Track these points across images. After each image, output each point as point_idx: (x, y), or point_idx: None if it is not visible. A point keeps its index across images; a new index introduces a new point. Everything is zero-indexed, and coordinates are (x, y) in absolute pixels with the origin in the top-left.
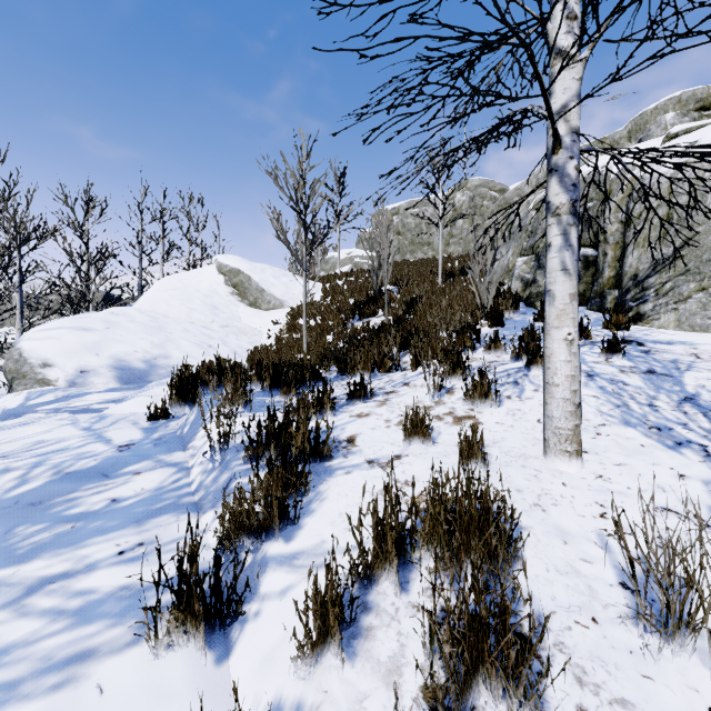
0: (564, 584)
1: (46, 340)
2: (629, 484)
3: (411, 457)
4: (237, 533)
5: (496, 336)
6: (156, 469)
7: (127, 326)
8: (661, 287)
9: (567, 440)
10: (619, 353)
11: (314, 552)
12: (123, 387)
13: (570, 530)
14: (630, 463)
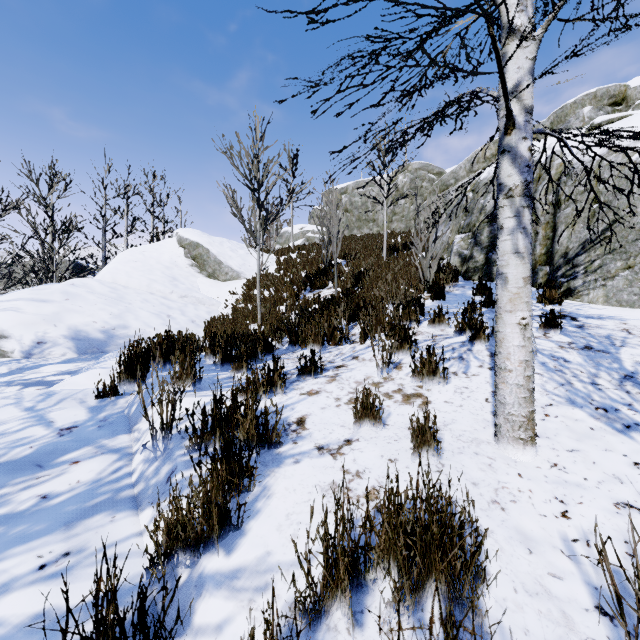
0: (536, 611)
1: (3, 312)
2: (585, 475)
3: (362, 441)
4: (171, 546)
5: (440, 310)
6: (96, 456)
7: (86, 297)
8: (590, 264)
9: (520, 427)
10: (556, 329)
11: (258, 569)
12: (81, 357)
13: (533, 534)
14: (583, 449)
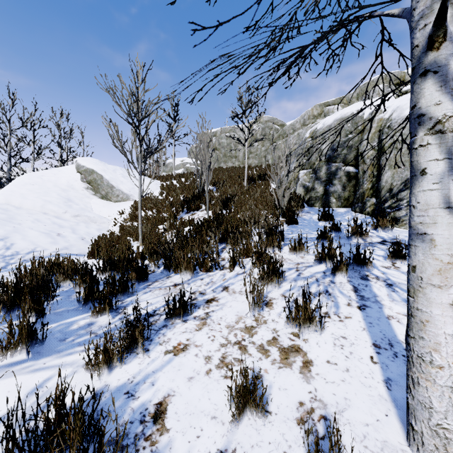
0: None
1: None
2: None
3: None
4: None
5: (300, 239)
6: None
7: None
8: None
9: None
10: (403, 259)
11: None
12: None
13: None
14: None
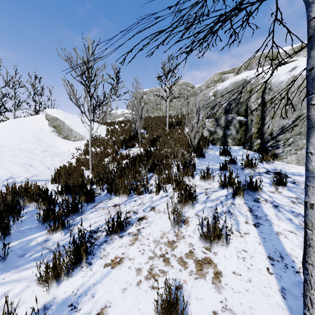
0: None
1: None
2: None
3: None
4: None
5: (207, 170)
6: None
7: None
8: (287, 140)
9: None
10: (284, 186)
11: None
12: None
13: None
14: None
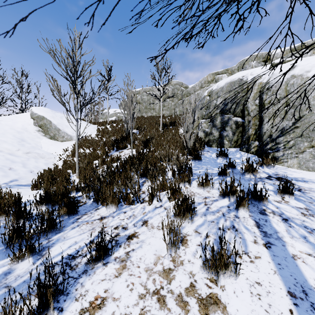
0: None
1: None
2: None
3: None
4: None
5: (206, 176)
6: None
7: None
8: (287, 143)
9: None
10: (291, 195)
11: None
12: None
13: None
14: None
